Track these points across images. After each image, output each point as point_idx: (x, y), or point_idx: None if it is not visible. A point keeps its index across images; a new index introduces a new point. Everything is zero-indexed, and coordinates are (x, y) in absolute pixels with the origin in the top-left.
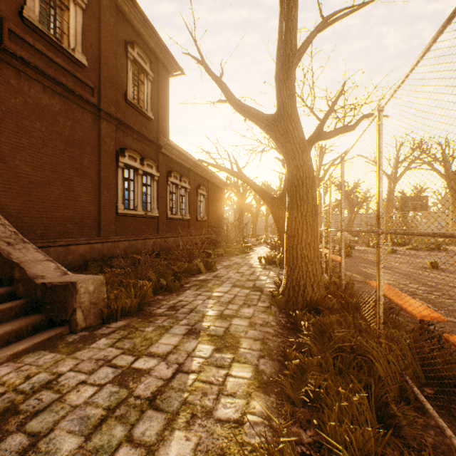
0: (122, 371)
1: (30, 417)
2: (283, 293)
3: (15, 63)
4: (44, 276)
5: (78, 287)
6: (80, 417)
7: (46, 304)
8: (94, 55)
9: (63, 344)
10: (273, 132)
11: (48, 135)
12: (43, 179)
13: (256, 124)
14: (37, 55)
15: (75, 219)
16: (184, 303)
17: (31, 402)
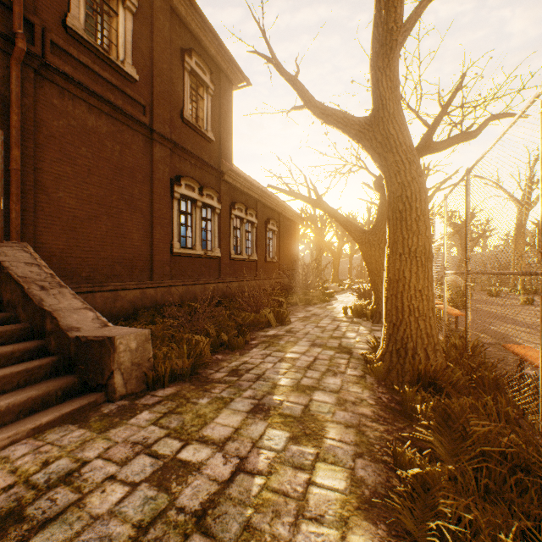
0: (163, 464)
1: (35, 528)
2: (383, 359)
3: (58, 80)
4: (79, 328)
5: (117, 343)
6: (99, 536)
7: (80, 363)
8: (146, 68)
9: (96, 417)
10: (368, 140)
11: (94, 162)
12: (89, 213)
13: (343, 131)
14: (82, 70)
15: (124, 259)
16: (250, 366)
17: (42, 503)
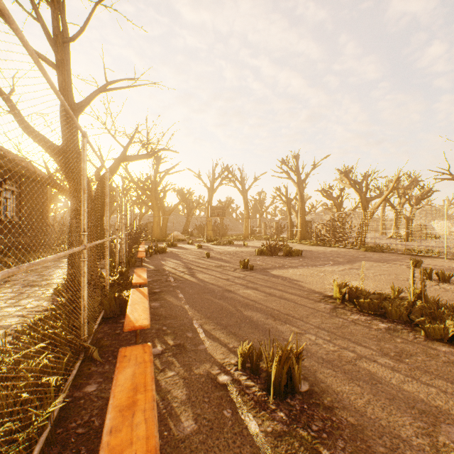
0: None
1: None
2: (65, 285)
3: None
4: None
5: None
6: None
7: None
8: None
9: None
10: (59, 160)
11: None
12: None
13: (44, 149)
14: None
15: None
16: None
17: None
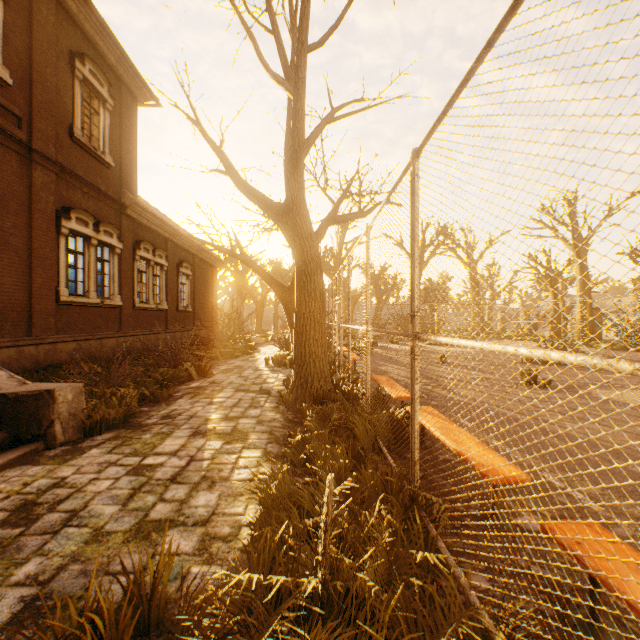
0: (133, 467)
1: (56, 504)
2: (292, 392)
3: None
4: None
5: (57, 395)
6: (109, 496)
7: (8, 419)
8: (22, 69)
9: (46, 458)
10: (282, 223)
11: None
12: None
13: (263, 210)
14: None
15: None
16: (181, 411)
17: (48, 496)
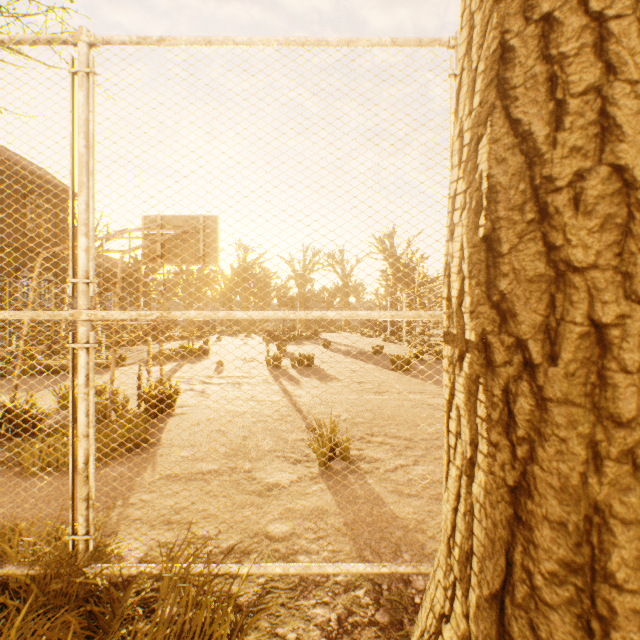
0: None
1: None
2: None
3: None
4: None
5: None
6: None
7: None
8: None
9: None
10: None
11: None
12: None
13: None
14: None
15: None
16: None
17: None
